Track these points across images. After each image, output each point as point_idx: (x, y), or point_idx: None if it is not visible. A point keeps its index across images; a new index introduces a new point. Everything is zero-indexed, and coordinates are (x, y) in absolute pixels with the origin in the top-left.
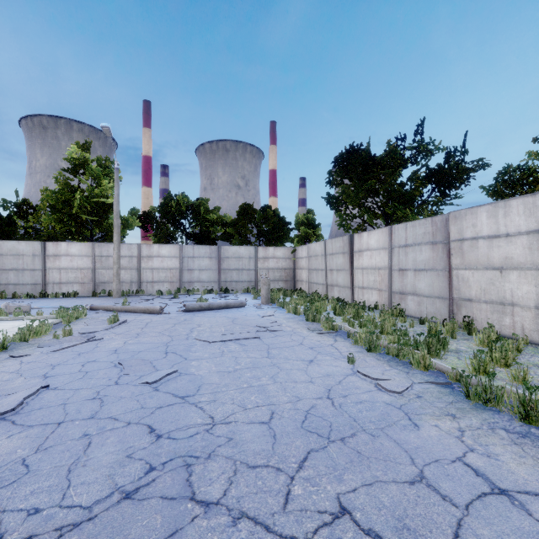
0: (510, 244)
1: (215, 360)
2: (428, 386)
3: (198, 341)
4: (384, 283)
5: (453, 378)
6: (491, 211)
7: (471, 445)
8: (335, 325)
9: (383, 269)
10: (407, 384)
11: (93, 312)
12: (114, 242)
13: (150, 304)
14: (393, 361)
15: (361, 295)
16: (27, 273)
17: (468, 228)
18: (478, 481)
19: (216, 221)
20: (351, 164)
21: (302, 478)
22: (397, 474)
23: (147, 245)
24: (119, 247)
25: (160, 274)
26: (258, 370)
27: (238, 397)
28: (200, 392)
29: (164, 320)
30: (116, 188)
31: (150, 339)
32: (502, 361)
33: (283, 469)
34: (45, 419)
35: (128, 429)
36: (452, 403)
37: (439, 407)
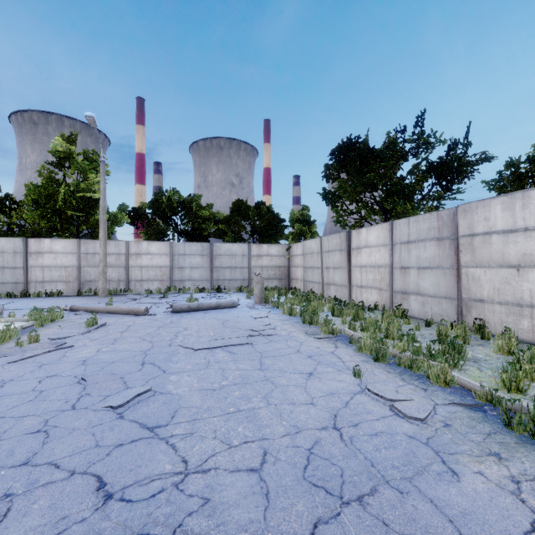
0: (529, 239)
1: (198, 373)
2: (454, 410)
3: (182, 348)
4: (384, 282)
5: (482, 398)
6: (507, 203)
7: None
8: (335, 329)
9: (383, 266)
10: (429, 407)
11: (73, 314)
12: (100, 239)
13: (136, 304)
14: (406, 374)
15: (360, 294)
16: (7, 271)
17: (480, 222)
18: None
19: (208, 217)
20: (349, 157)
21: None
22: None
23: (136, 242)
24: (105, 244)
25: (149, 272)
26: (249, 386)
27: (222, 427)
28: (175, 421)
29: (148, 322)
30: (102, 182)
31: (127, 346)
32: (533, 374)
33: None
34: None
35: (68, 485)
36: (491, 435)
37: (475, 441)
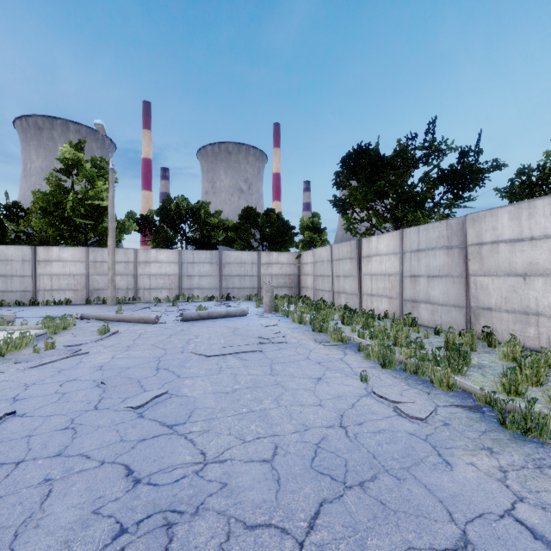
0: (535, 248)
1: (211, 377)
2: (454, 411)
3: (194, 355)
4: (395, 290)
5: (482, 400)
6: (513, 213)
7: (518, 491)
8: (344, 336)
9: (394, 275)
10: (430, 408)
11: (84, 322)
12: (109, 247)
13: (146, 312)
14: (411, 379)
15: (370, 302)
16: (16, 279)
17: (488, 231)
18: (539, 547)
19: (217, 225)
20: (359, 165)
21: (314, 545)
22: (434, 537)
23: (144, 250)
24: (114, 252)
25: (158, 280)
26: (260, 390)
27: (236, 425)
28: (192, 420)
29: (159, 330)
30: (111, 189)
31: (141, 353)
32: (533, 379)
33: (289, 530)
34: (1, 458)
35: (100, 472)
36: (486, 433)
37: (471, 438)
